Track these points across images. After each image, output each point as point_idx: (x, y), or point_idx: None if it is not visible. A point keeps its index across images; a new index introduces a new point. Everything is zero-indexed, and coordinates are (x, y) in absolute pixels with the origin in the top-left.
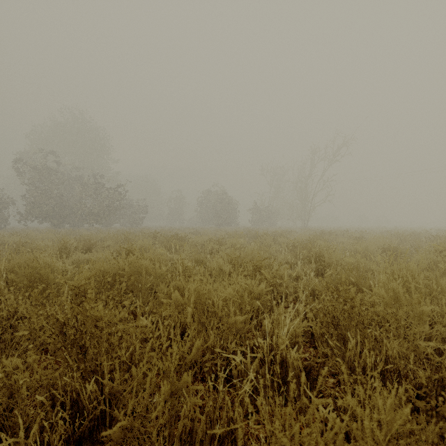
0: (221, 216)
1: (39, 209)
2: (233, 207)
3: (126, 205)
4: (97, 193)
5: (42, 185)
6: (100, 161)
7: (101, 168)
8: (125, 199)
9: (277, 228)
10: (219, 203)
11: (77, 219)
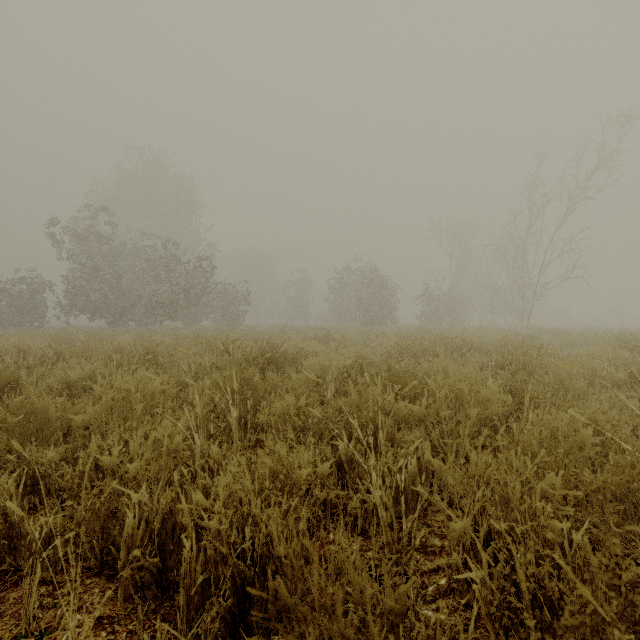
0: (369, 308)
1: (84, 298)
2: (388, 293)
3: (219, 291)
4: (171, 271)
5: (89, 260)
6: (186, 228)
7: (188, 239)
8: (218, 282)
9: (484, 330)
10: (367, 286)
11: (139, 313)
